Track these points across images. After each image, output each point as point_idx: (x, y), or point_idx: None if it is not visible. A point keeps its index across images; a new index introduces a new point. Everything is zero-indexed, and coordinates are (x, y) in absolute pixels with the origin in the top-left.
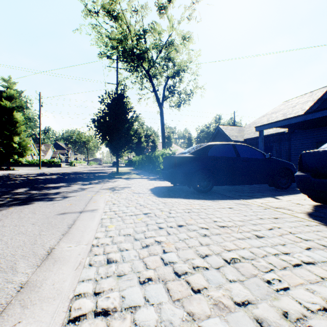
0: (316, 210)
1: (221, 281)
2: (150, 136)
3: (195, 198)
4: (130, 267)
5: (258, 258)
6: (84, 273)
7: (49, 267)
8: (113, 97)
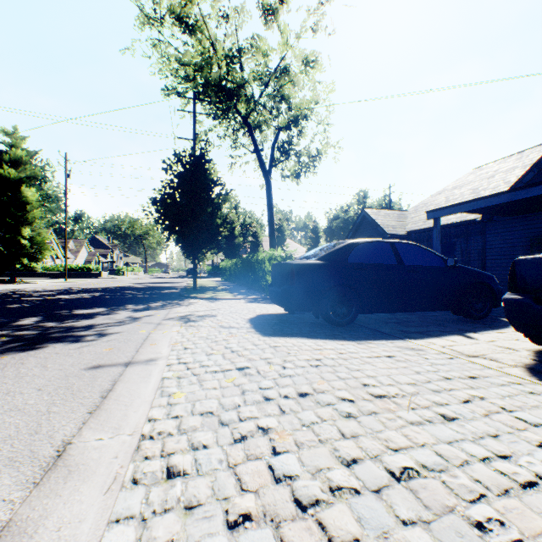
0: (541, 361)
1: (386, 524)
2: (250, 225)
3: (328, 337)
4: (209, 487)
5: (453, 469)
6: (120, 502)
7: (57, 487)
8: (187, 162)
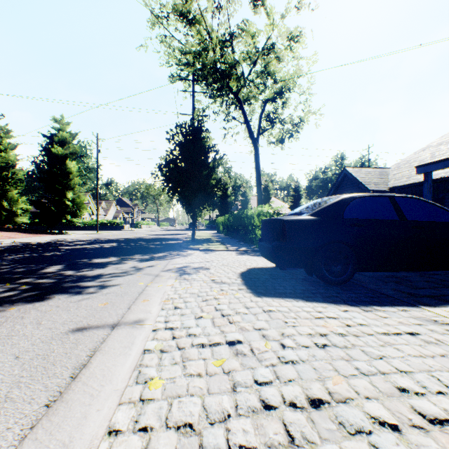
0: None
1: None
2: (240, 186)
3: (326, 299)
4: None
5: None
6: None
7: None
8: (186, 132)
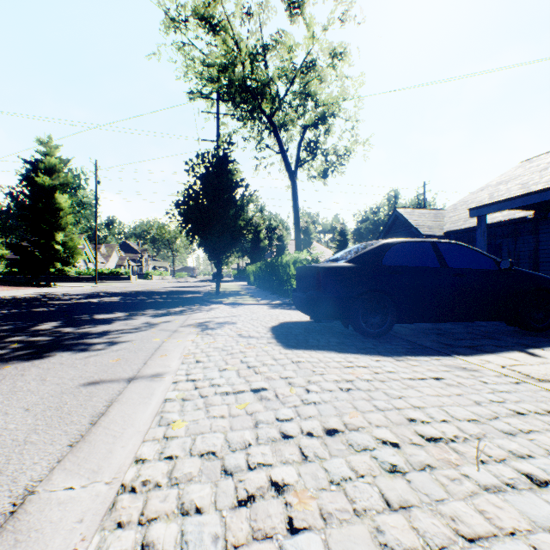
0: None
1: None
2: (276, 229)
3: (360, 351)
4: None
5: None
6: None
7: None
8: (209, 163)
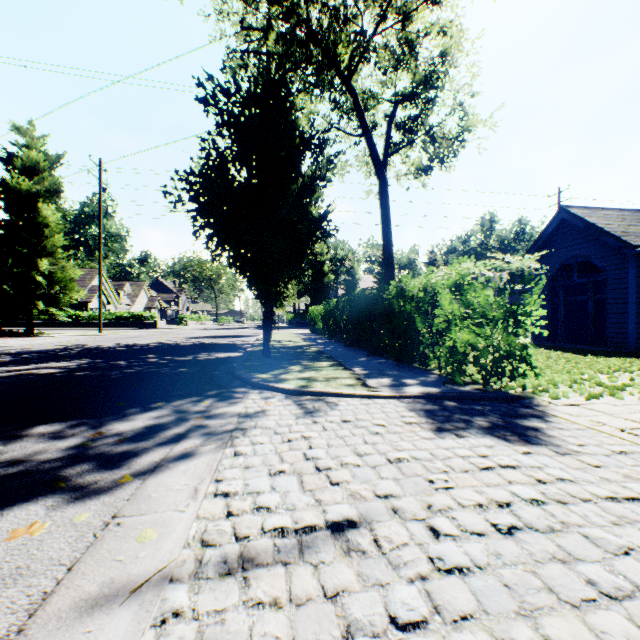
0: None
1: None
2: (343, 260)
3: None
4: None
5: None
6: None
7: None
8: (248, 90)
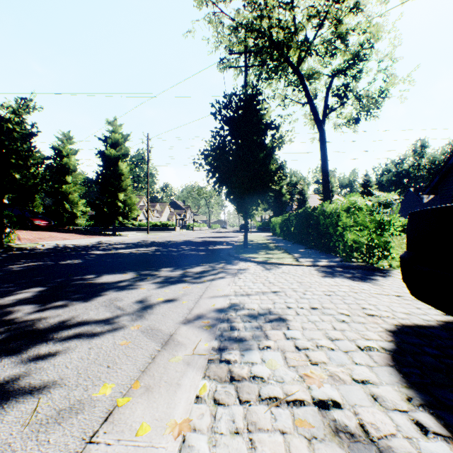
0: None
1: None
2: (296, 184)
3: None
4: None
5: None
6: None
7: None
8: (236, 104)
